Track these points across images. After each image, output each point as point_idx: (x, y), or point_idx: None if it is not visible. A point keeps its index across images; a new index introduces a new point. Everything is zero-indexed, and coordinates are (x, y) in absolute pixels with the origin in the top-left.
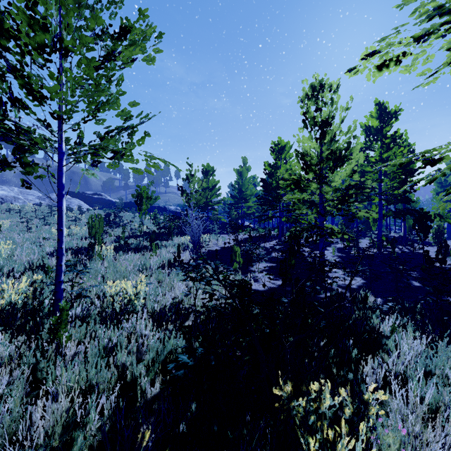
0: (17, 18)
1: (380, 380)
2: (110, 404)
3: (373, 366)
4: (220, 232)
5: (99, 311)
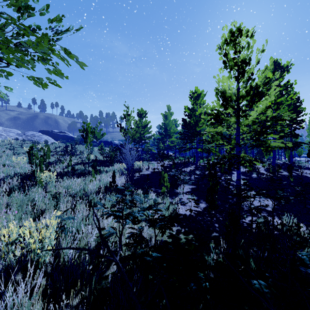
0: None
1: None
2: None
3: None
4: (151, 159)
5: None
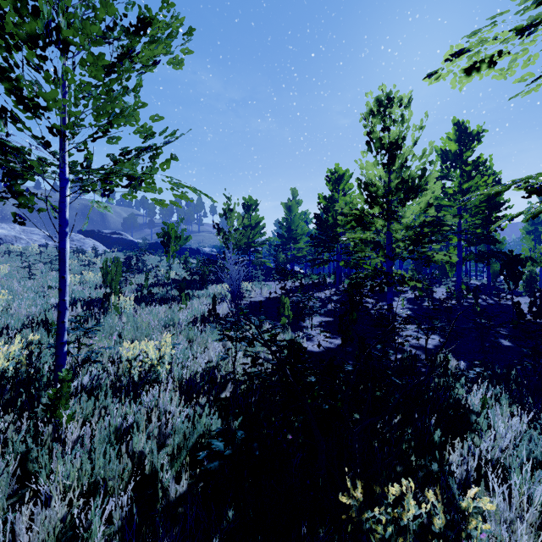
0: (3, 4)
1: (472, 471)
2: (122, 506)
3: (462, 451)
4: (265, 279)
5: (113, 379)
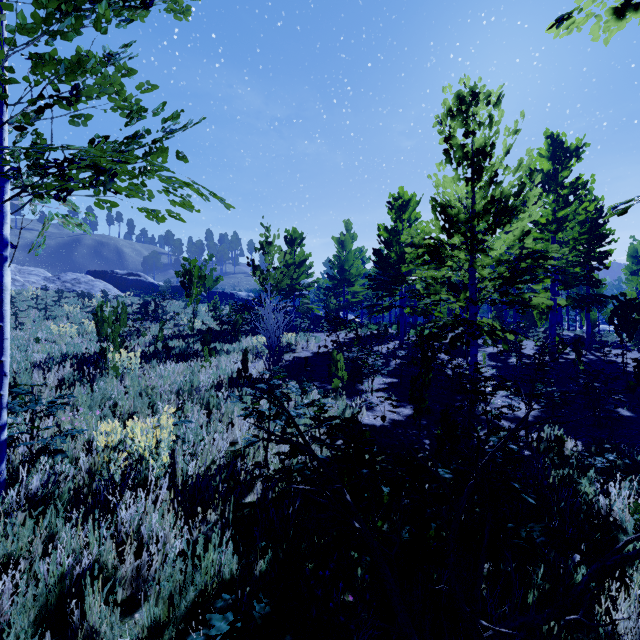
0: None
1: None
2: None
3: (628, 609)
4: (313, 329)
5: (84, 478)
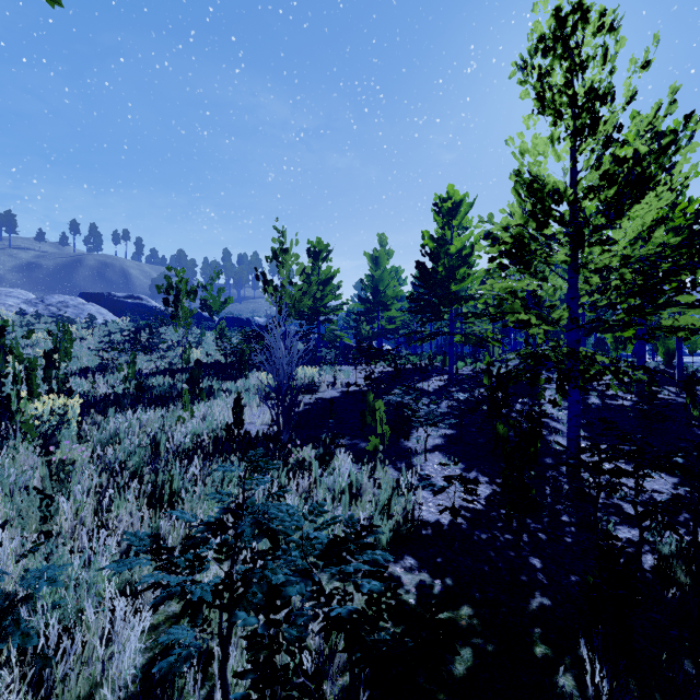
0: None
1: None
2: None
3: None
4: (341, 361)
5: None
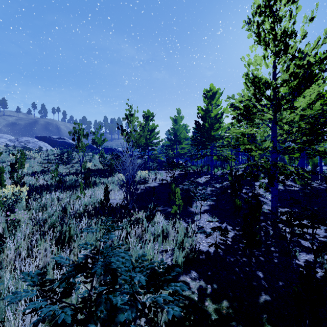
0: None
1: None
2: None
3: None
4: (159, 168)
5: None
